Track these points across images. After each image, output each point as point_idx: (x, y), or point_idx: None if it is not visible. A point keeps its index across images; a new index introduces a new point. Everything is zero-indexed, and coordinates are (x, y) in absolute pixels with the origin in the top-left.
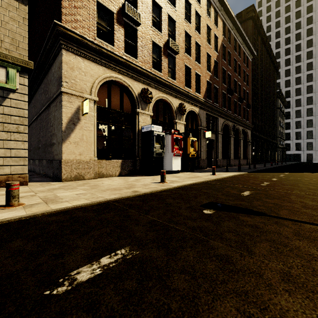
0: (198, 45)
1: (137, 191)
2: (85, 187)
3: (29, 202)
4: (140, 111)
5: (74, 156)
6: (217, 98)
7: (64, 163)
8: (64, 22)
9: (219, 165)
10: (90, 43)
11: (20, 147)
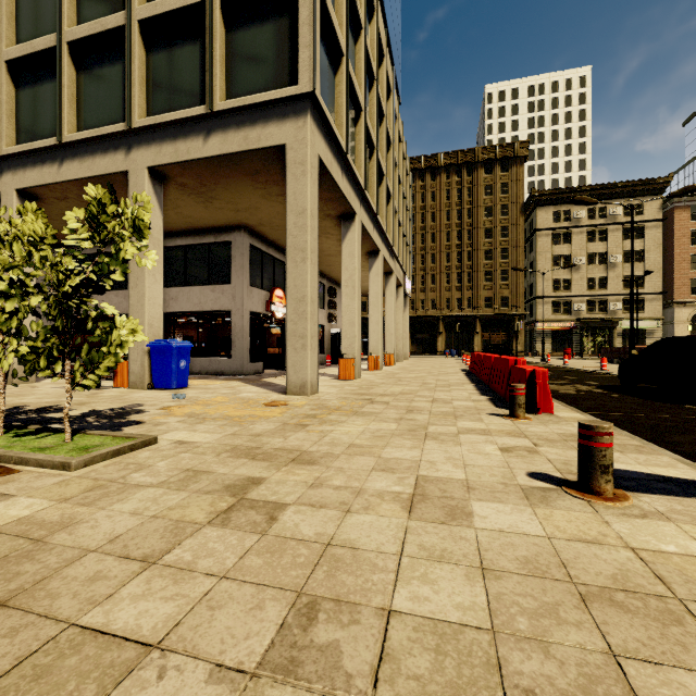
0: None
1: None
2: None
3: None
4: None
5: None
6: None
7: None
8: (675, 297)
9: None
10: (687, 301)
11: None
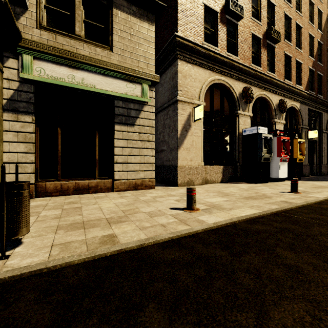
0: (299, 28)
1: (286, 201)
2: (213, 193)
3: (197, 206)
4: (241, 113)
5: (186, 162)
6: (321, 88)
7: (179, 169)
8: (179, 33)
9: (324, 172)
10: (200, 49)
11: (150, 154)
